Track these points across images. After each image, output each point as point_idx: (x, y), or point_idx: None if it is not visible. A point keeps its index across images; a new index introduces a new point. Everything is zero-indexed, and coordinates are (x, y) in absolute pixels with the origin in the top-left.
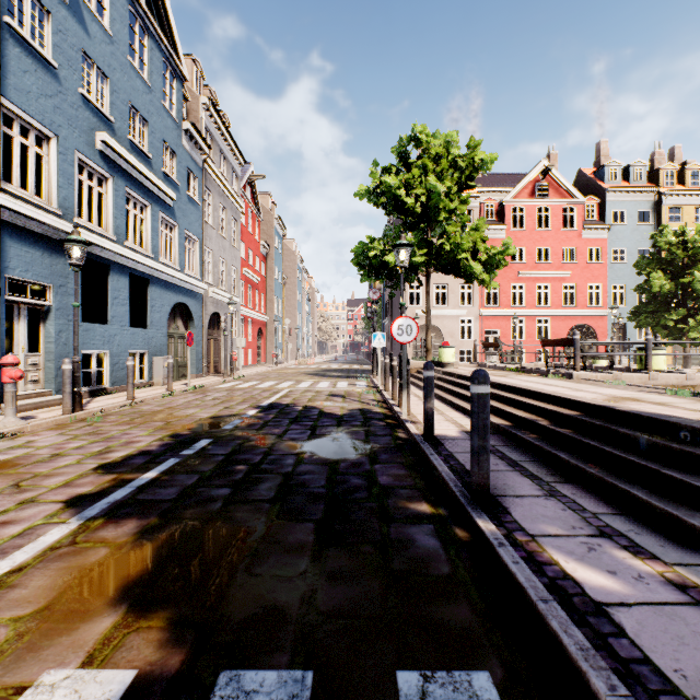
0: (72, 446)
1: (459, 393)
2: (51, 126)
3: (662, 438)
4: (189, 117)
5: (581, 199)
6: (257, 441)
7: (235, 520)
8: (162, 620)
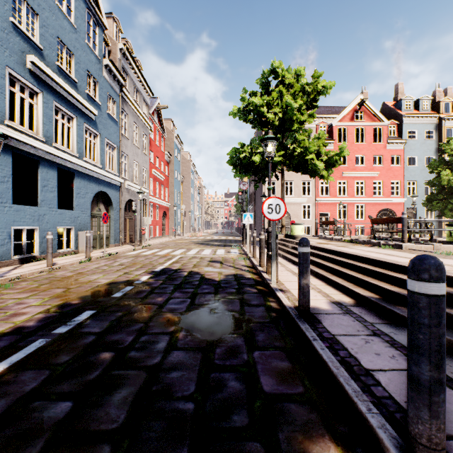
0: None
1: (315, 261)
2: None
3: None
4: (110, 58)
5: (386, 122)
6: (137, 313)
7: None
8: None
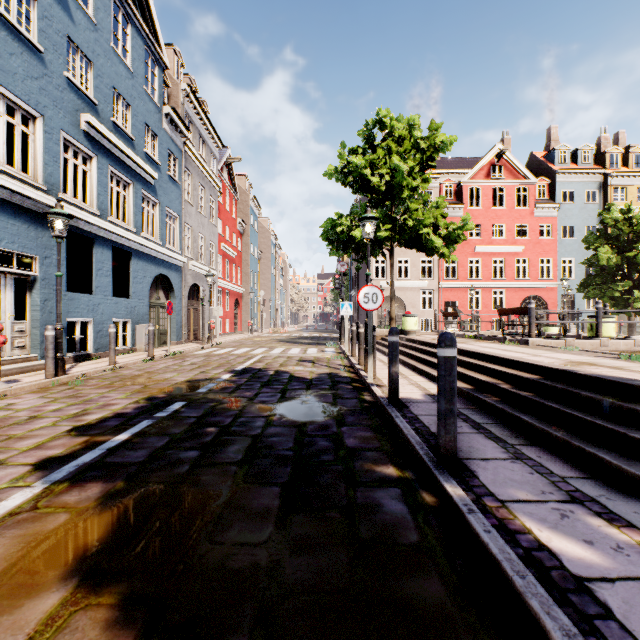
0: (50, 409)
1: (422, 358)
2: (37, 106)
3: (626, 401)
4: (170, 103)
5: (533, 180)
6: (229, 404)
7: (201, 483)
8: (113, 596)
